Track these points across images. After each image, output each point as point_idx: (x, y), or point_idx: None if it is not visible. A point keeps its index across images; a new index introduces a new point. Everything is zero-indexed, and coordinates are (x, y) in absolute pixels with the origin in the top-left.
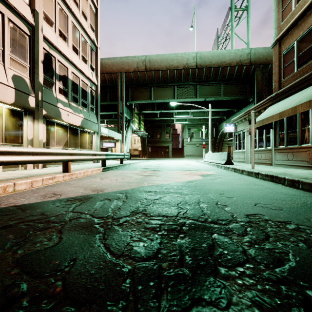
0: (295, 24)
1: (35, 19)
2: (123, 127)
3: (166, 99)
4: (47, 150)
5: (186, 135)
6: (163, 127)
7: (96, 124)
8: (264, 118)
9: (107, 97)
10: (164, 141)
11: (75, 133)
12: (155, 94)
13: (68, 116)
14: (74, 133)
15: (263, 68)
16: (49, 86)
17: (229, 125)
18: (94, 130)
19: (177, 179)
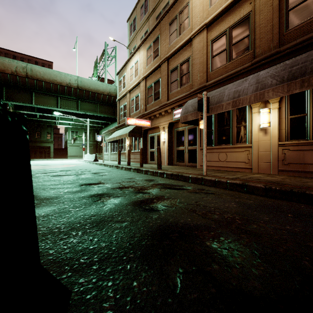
0: (123, 97)
1: None
2: None
3: (49, 106)
4: None
5: (70, 137)
6: (43, 127)
7: None
8: (110, 138)
9: None
10: (45, 141)
11: None
12: (37, 99)
13: None
14: None
15: None
16: None
17: (100, 136)
18: None
19: (62, 167)
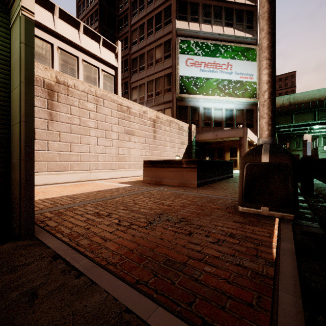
0: None
1: None
2: None
3: (307, 121)
4: None
5: (321, 144)
6: (292, 137)
7: None
8: None
9: None
10: (293, 150)
11: None
12: (296, 119)
13: None
14: None
15: None
16: None
17: None
18: None
19: None
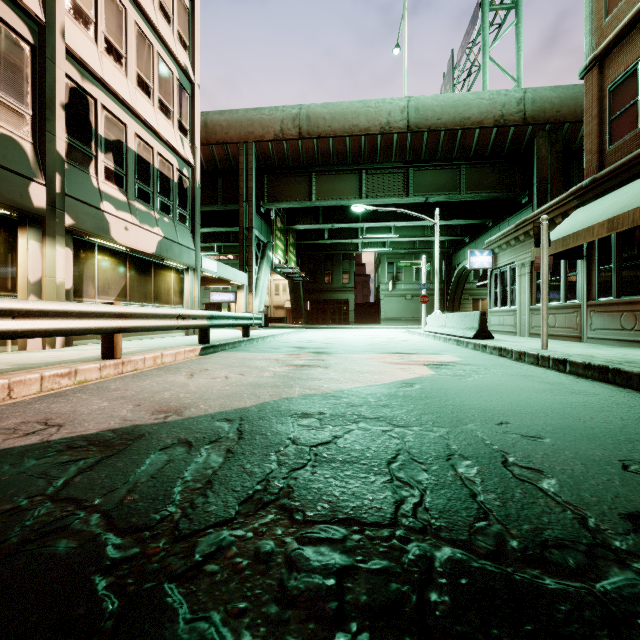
0: None
1: (46, 8)
2: (252, 259)
3: (343, 198)
4: (55, 306)
5: (386, 277)
6: (336, 260)
7: (192, 250)
8: (569, 234)
9: (218, 195)
10: (339, 288)
11: (143, 270)
12: (320, 188)
13: (128, 232)
14: (141, 269)
15: (552, 133)
16: (81, 163)
17: (480, 253)
18: (188, 264)
19: (373, 375)
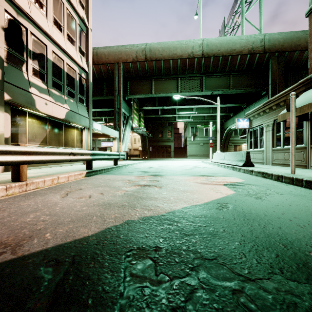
0: None
1: None
2: (121, 124)
3: (168, 92)
4: None
5: (190, 134)
6: (164, 125)
7: (87, 118)
8: (305, 104)
9: (103, 91)
10: (166, 140)
11: (58, 128)
12: (156, 87)
13: (47, 106)
14: (56, 127)
15: (279, 57)
16: (17, 64)
17: (242, 120)
18: (84, 125)
19: (193, 194)
